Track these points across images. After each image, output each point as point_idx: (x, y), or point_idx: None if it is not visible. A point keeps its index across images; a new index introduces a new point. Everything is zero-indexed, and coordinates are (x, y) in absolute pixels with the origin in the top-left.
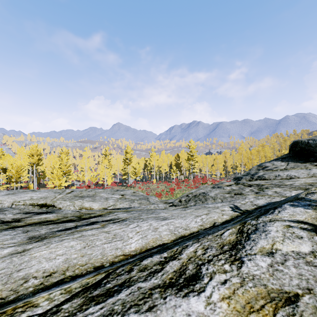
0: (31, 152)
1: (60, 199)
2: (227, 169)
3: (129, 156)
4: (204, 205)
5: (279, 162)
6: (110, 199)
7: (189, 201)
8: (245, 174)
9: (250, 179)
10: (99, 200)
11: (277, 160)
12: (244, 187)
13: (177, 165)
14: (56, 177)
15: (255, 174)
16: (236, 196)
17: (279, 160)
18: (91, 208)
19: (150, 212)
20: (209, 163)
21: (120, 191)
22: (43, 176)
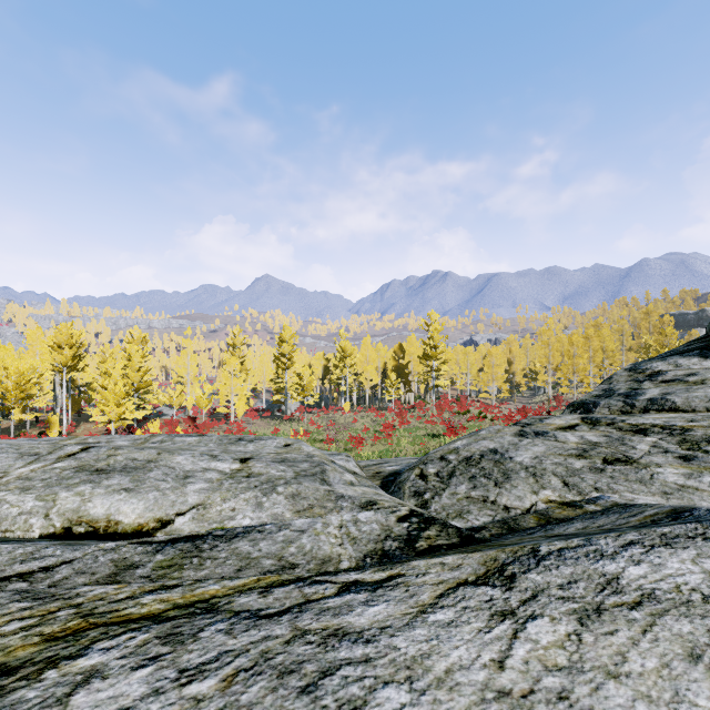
0: (56, 339)
1: (9, 486)
2: (515, 379)
3: (288, 350)
4: (593, 561)
5: (695, 360)
6: (197, 478)
7: (451, 477)
8: (601, 394)
9: (626, 407)
10: (153, 487)
11: (687, 355)
12: (627, 437)
13: (399, 369)
14: (110, 398)
15: (635, 394)
16: (611, 468)
17: (693, 353)
18: (113, 523)
19: (309, 660)
20: (472, 365)
21: (246, 442)
22: (89, 396)
